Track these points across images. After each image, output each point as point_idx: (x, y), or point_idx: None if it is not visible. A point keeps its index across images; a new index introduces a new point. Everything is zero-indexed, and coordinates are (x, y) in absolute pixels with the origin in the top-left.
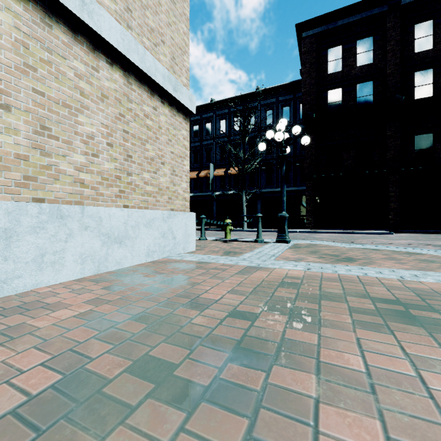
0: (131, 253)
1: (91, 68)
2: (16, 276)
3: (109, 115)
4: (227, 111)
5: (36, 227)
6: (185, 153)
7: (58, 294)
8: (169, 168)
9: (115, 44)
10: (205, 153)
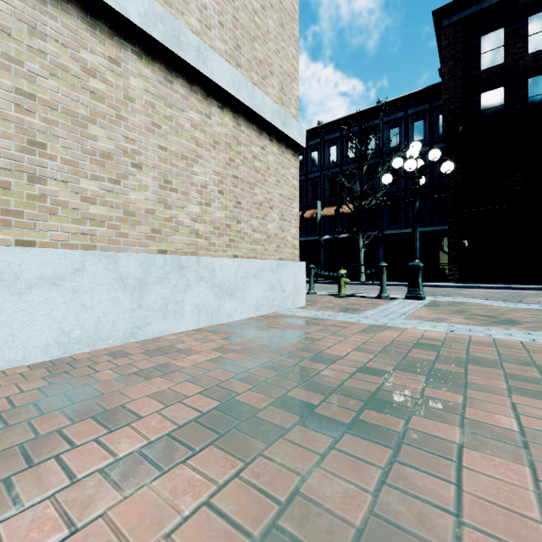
0: (240, 306)
1: (204, 116)
2: (147, 323)
3: (220, 161)
4: (339, 135)
5: (161, 277)
6: (294, 194)
7: (184, 342)
8: (278, 212)
9: (226, 87)
10: (311, 188)
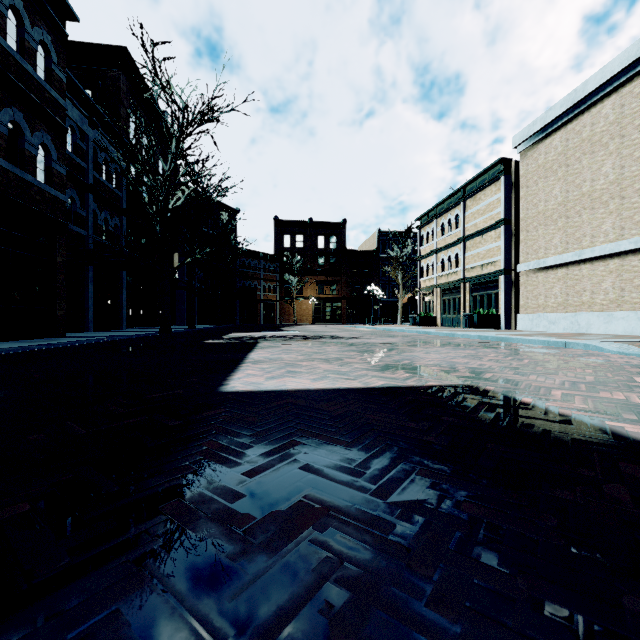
0: None
1: None
2: None
3: None
4: None
5: None
6: None
7: None
8: None
9: None
10: None
